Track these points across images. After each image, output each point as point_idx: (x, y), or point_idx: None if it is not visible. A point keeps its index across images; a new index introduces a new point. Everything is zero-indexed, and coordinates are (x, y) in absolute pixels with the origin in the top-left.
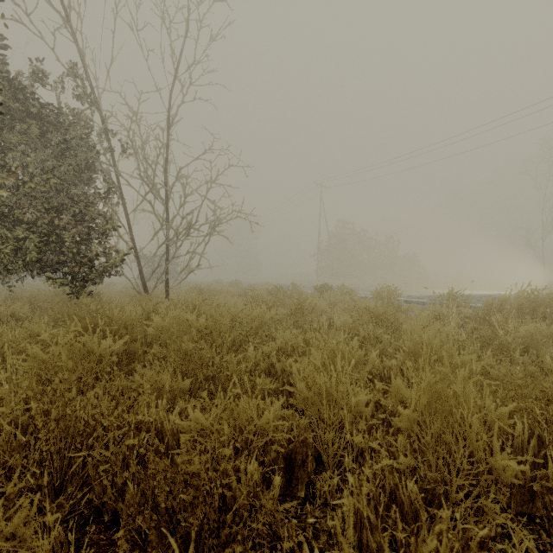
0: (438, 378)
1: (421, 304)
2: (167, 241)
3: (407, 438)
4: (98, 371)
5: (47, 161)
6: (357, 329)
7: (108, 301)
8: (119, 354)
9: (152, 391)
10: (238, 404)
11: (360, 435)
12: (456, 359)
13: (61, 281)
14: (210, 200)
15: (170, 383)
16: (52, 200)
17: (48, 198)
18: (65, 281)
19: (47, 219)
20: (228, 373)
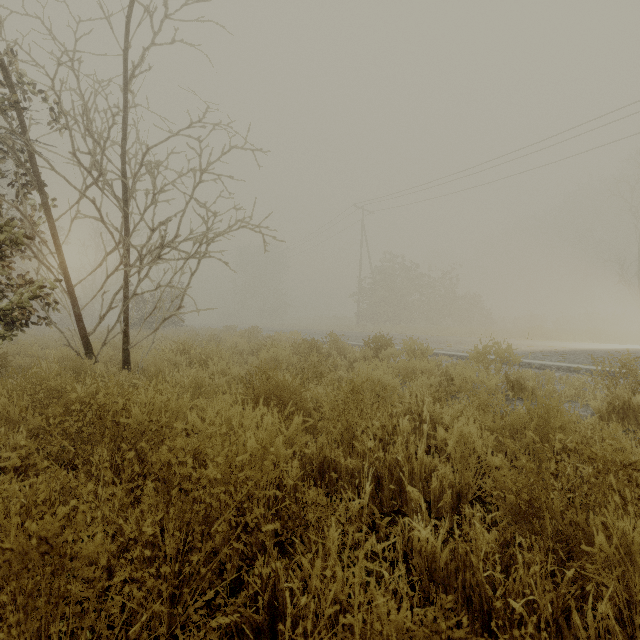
0: None
1: (525, 367)
2: (125, 267)
3: None
4: None
5: None
6: (547, 504)
7: (26, 366)
8: None
9: None
10: None
11: None
12: None
13: None
14: (198, 202)
15: None
16: None
17: None
18: None
19: None
20: None
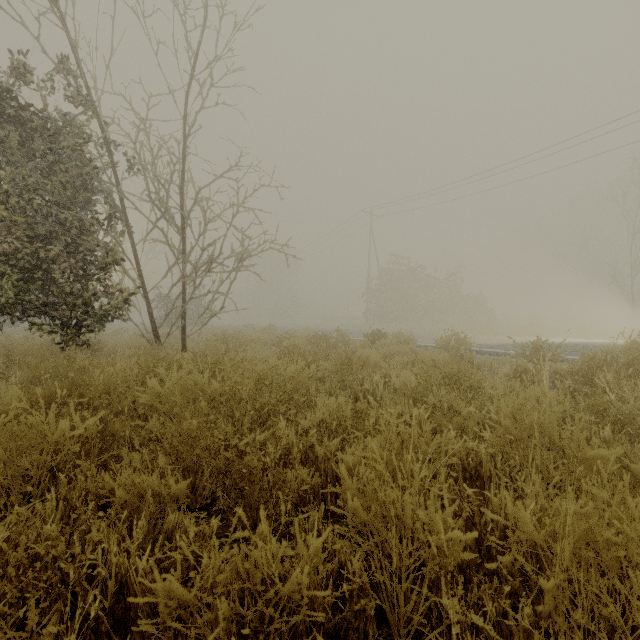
0: (591, 507)
1: (494, 355)
2: (183, 278)
3: (521, 584)
4: (54, 467)
5: (31, 177)
6: (423, 393)
7: (111, 351)
8: (90, 438)
9: (129, 500)
10: (259, 515)
11: (455, 598)
12: (586, 451)
13: (49, 327)
14: (236, 228)
15: (157, 487)
16: (38, 227)
17: (34, 224)
18: (53, 327)
19: (30, 251)
20: (244, 471)
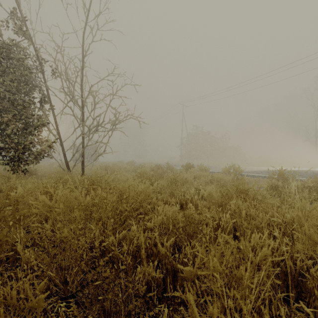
0: None
1: (251, 177)
2: (82, 134)
3: None
4: None
5: None
6: (225, 202)
7: (43, 175)
8: None
9: None
10: None
11: None
12: None
13: (3, 161)
14: (112, 107)
15: (15, 301)
16: None
17: None
18: (5, 161)
19: None
20: (97, 283)
